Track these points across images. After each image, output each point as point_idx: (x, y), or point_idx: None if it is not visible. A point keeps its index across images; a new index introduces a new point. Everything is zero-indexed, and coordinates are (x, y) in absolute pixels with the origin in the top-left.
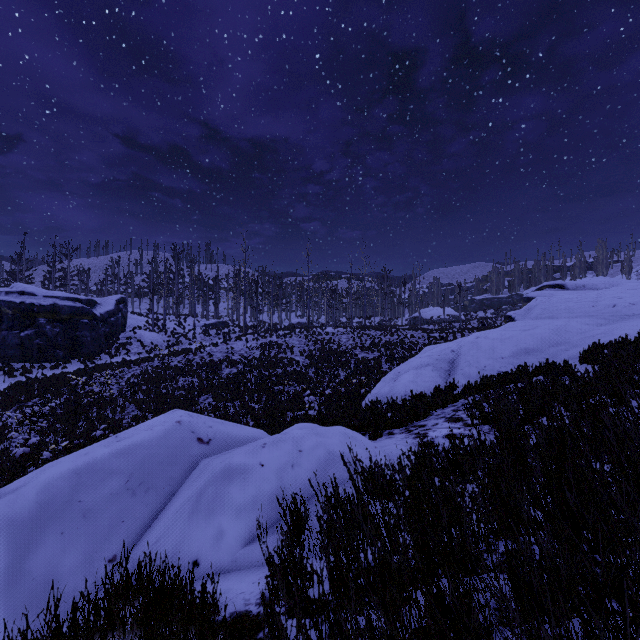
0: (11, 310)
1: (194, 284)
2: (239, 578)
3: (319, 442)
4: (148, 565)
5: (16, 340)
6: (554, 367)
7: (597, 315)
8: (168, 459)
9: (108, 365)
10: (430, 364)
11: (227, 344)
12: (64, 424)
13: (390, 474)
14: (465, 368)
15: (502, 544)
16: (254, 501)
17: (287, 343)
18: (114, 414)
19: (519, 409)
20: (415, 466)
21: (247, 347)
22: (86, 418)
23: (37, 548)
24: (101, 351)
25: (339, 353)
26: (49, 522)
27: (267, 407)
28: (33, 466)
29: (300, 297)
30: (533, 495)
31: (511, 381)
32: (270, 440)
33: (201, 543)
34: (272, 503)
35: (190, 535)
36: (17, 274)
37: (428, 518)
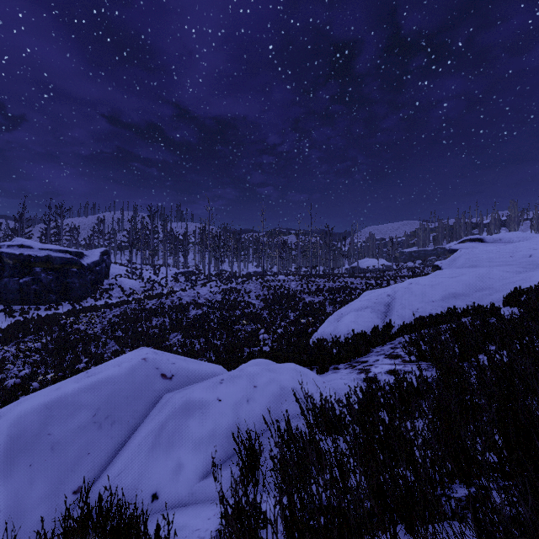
0: (12, 260)
1: (166, 239)
2: (195, 513)
3: (272, 378)
4: (110, 497)
5: (16, 286)
6: (481, 309)
7: (515, 264)
8: (133, 394)
9: (93, 307)
10: (369, 307)
11: (194, 289)
12: (54, 357)
13: (339, 410)
14: (400, 310)
15: (457, 488)
16: (211, 435)
17: (245, 289)
18: (97, 349)
19: (455, 348)
20: (364, 403)
21: (211, 292)
22: (73, 352)
23: (5, 480)
24: (88, 295)
25: (289, 297)
26: (19, 454)
27: (227, 343)
28: (25, 394)
29: (256, 250)
30: (491, 440)
31: (442, 322)
32: (227, 376)
33: (161, 476)
34: (228, 437)
35: (150, 468)
36: (19, 231)
37: (379, 457)
